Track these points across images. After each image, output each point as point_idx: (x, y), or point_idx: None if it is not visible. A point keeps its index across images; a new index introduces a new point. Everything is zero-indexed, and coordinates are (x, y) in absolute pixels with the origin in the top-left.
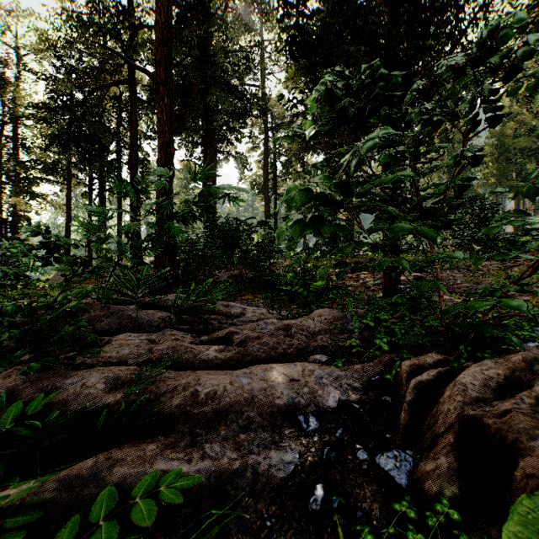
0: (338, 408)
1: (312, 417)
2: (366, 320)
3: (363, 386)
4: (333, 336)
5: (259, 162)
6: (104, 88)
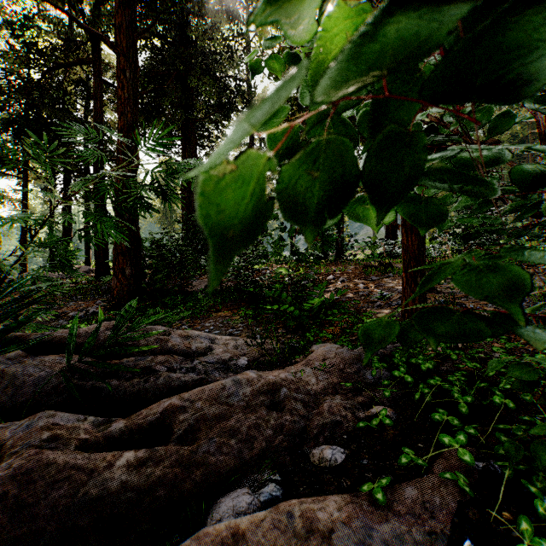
0: None
1: None
2: (399, 372)
3: None
4: (346, 396)
5: None
6: (63, 66)
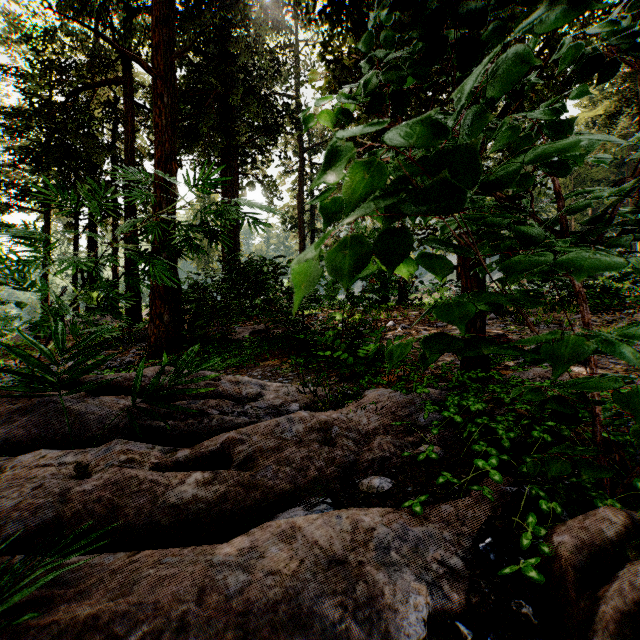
0: (428, 637)
1: None
2: (449, 412)
3: (467, 565)
4: (397, 437)
5: (293, 190)
6: (91, 87)
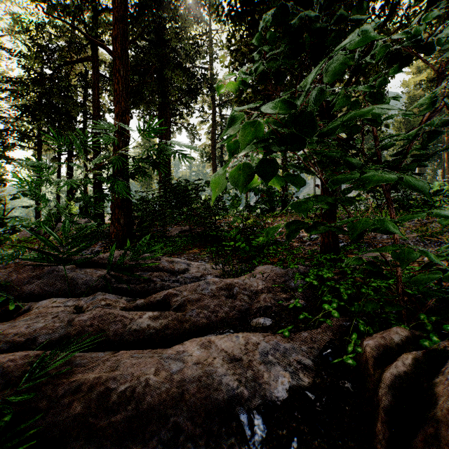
0: (288, 399)
1: (258, 416)
2: (309, 279)
3: (314, 364)
4: (276, 295)
5: (208, 133)
6: (70, 64)
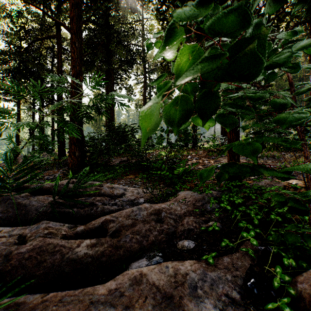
0: None
1: None
2: (224, 204)
3: (241, 297)
4: (196, 217)
5: (141, 91)
6: (40, 39)
